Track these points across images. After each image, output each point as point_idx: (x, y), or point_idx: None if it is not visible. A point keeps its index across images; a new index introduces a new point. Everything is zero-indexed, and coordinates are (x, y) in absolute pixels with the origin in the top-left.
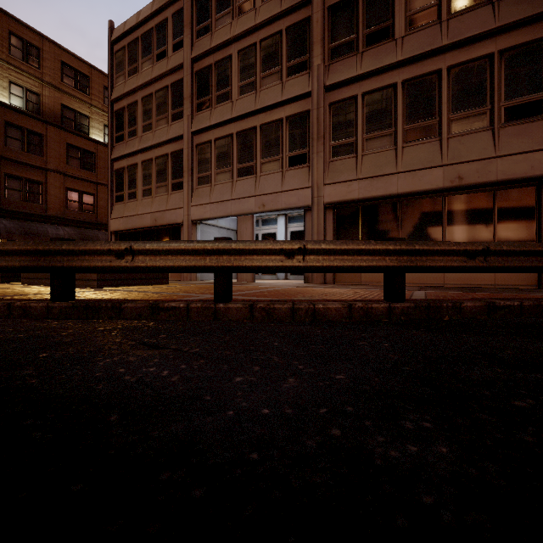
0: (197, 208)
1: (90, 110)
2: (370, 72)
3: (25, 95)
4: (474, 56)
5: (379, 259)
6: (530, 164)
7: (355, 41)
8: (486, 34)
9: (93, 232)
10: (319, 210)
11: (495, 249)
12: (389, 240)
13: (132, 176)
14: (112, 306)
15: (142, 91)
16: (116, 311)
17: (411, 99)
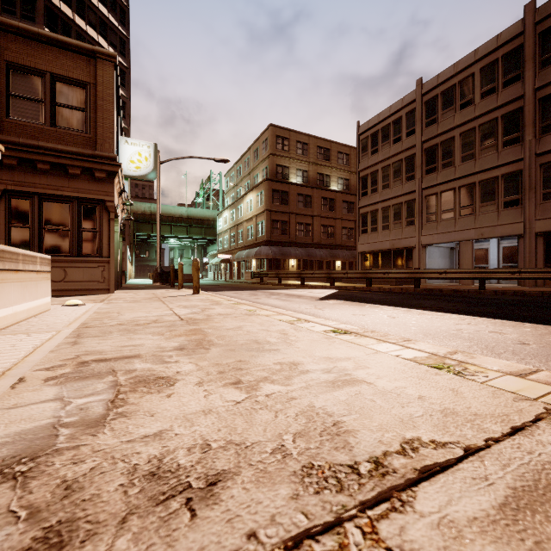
0: (426, 237)
1: (330, 171)
2: None
3: (302, 174)
4: None
5: None
6: None
7: None
8: None
9: (336, 251)
10: (530, 237)
11: None
12: None
13: (374, 217)
14: (438, 290)
15: (381, 163)
16: (440, 292)
17: None
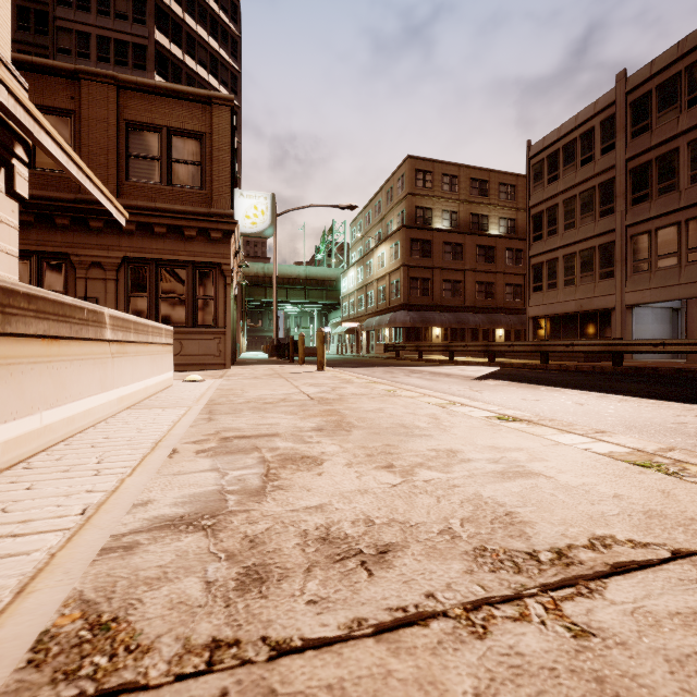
0: (632, 294)
1: (488, 210)
2: None
3: (450, 216)
4: None
5: None
6: None
7: None
8: None
9: (496, 316)
10: None
11: None
12: None
13: (552, 269)
14: (651, 369)
15: (563, 194)
16: (654, 371)
17: None
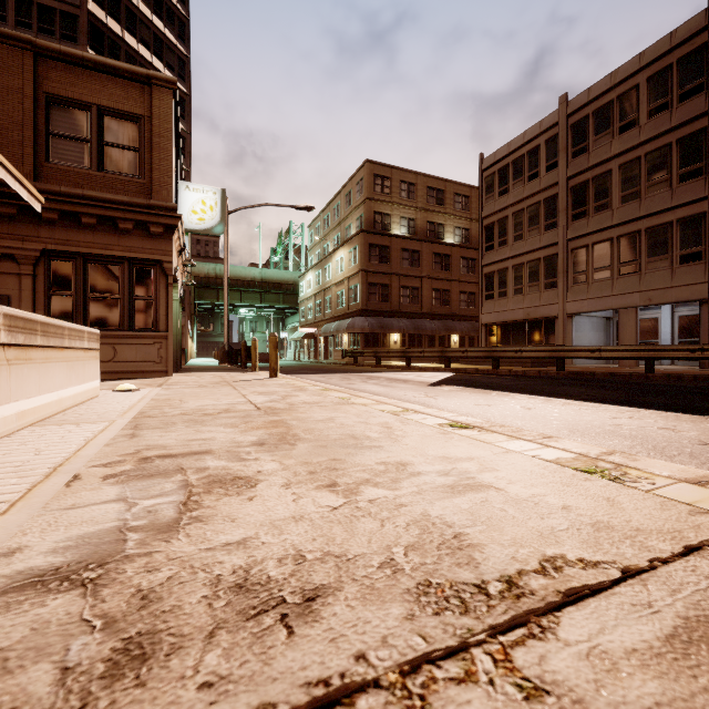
0: (573, 303)
1: (444, 218)
2: None
3: (408, 223)
4: None
5: None
6: None
7: None
8: None
9: (451, 323)
10: None
11: None
12: None
13: (502, 278)
14: (589, 373)
15: (512, 207)
16: (591, 376)
17: None
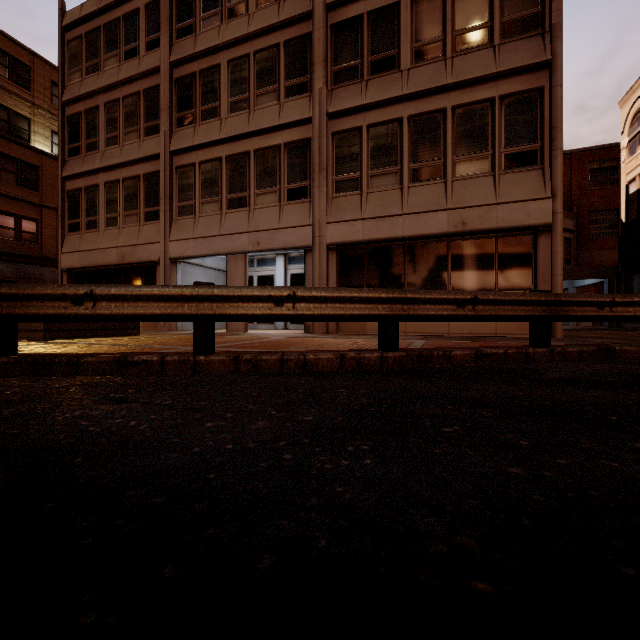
0: (177, 243)
1: (31, 111)
2: (375, 103)
3: None
4: (477, 98)
5: (372, 307)
6: (527, 212)
7: (359, 67)
8: (488, 77)
9: (36, 269)
10: (321, 252)
11: (482, 298)
12: (383, 288)
13: (92, 201)
14: (67, 361)
15: (105, 94)
16: (73, 367)
17: (416, 137)
